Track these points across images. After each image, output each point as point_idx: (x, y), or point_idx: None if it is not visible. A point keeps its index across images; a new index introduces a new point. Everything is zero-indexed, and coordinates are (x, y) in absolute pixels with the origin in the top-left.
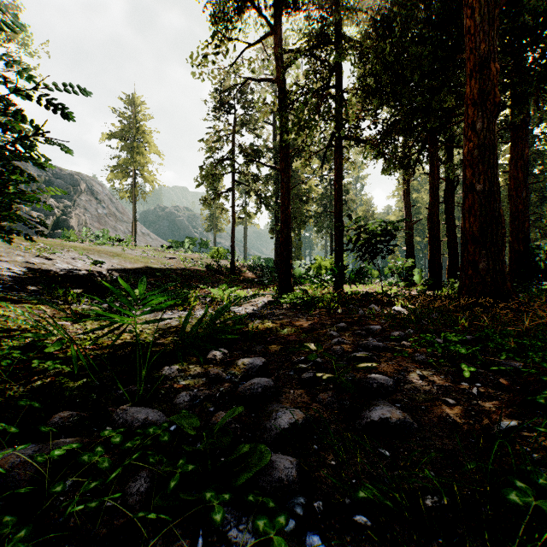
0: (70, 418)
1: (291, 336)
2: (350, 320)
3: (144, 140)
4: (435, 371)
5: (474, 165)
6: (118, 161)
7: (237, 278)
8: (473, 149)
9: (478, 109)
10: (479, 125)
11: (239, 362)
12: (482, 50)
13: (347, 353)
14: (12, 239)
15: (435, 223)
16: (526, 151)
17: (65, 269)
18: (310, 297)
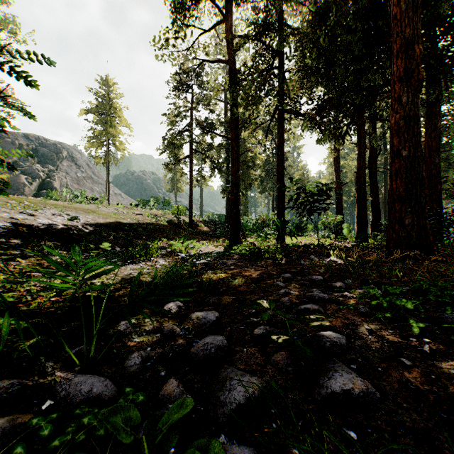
0: (10, 388)
1: (242, 286)
2: (294, 270)
3: (116, 115)
4: (381, 324)
5: (400, 134)
6: (94, 132)
7: (194, 231)
8: (400, 119)
9: (403, 85)
10: (404, 99)
11: (193, 316)
12: (407, 34)
13: (295, 304)
14: (1, 198)
15: (362, 185)
16: (439, 124)
17: (45, 224)
18: (257, 248)
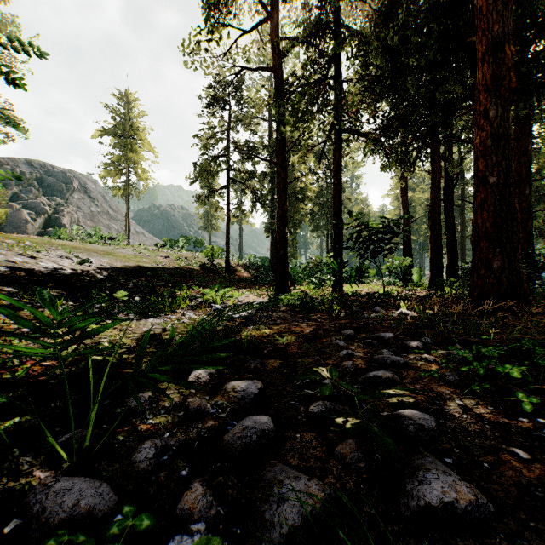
0: None
1: (292, 346)
2: (356, 325)
3: (138, 137)
4: (477, 398)
5: (487, 156)
6: (111, 158)
7: (231, 277)
8: (486, 138)
9: (491, 96)
10: (492, 112)
11: (229, 387)
12: (495, 32)
13: (361, 370)
14: None
15: (436, 221)
16: (530, 147)
17: (49, 268)
18: (309, 298)
